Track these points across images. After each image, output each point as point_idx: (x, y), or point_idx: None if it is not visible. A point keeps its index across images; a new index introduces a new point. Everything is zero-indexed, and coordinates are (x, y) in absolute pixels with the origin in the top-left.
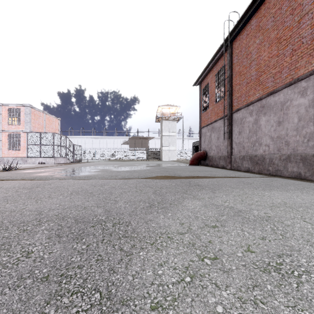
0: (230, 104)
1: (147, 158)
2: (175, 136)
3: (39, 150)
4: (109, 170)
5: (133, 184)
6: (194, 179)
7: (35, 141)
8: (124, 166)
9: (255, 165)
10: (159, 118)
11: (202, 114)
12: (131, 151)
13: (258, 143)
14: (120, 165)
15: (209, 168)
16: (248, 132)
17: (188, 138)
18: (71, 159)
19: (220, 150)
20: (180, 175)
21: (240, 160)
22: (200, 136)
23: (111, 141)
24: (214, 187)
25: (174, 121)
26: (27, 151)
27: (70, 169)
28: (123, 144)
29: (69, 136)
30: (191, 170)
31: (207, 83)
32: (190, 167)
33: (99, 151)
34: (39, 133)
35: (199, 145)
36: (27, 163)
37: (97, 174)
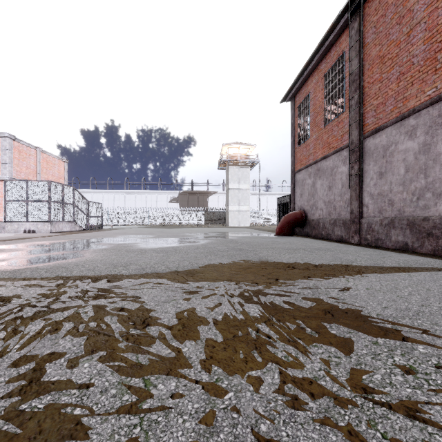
0: (358, 122)
1: (207, 222)
2: (248, 189)
3: (26, 210)
4: (126, 248)
5: (141, 313)
6: (316, 279)
7: (18, 195)
8: (163, 237)
9: (424, 237)
10: (223, 163)
11: (297, 148)
12: (182, 213)
13: (432, 192)
14: (157, 235)
15: (317, 242)
16: (402, 172)
17: (267, 193)
18: (83, 225)
19: (333, 209)
20: (273, 262)
21: (383, 228)
22: (293, 185)
23: (153, 197)
24: (441, 339)
25: (247, 167)
26: (4, 212)
27: (58, 243)
28: (171, 203)
29: (91, 190)
30: (287, 247)
31: (308, 93)
32: (281, 240)
33: (134, 212)
34: (24, 181)
35: (292, 202)
36: (5, 231)
37: (88, 261)
